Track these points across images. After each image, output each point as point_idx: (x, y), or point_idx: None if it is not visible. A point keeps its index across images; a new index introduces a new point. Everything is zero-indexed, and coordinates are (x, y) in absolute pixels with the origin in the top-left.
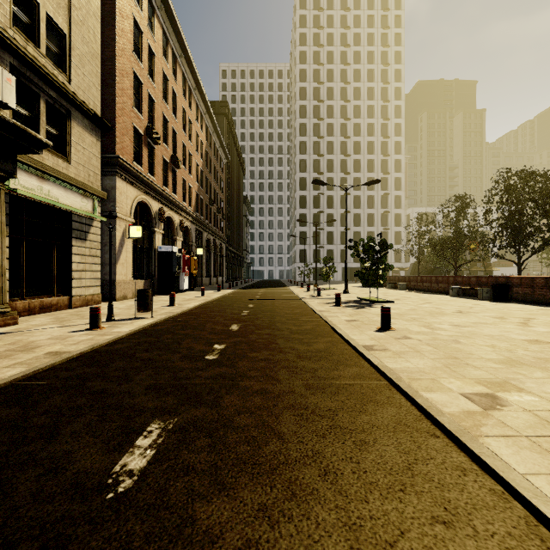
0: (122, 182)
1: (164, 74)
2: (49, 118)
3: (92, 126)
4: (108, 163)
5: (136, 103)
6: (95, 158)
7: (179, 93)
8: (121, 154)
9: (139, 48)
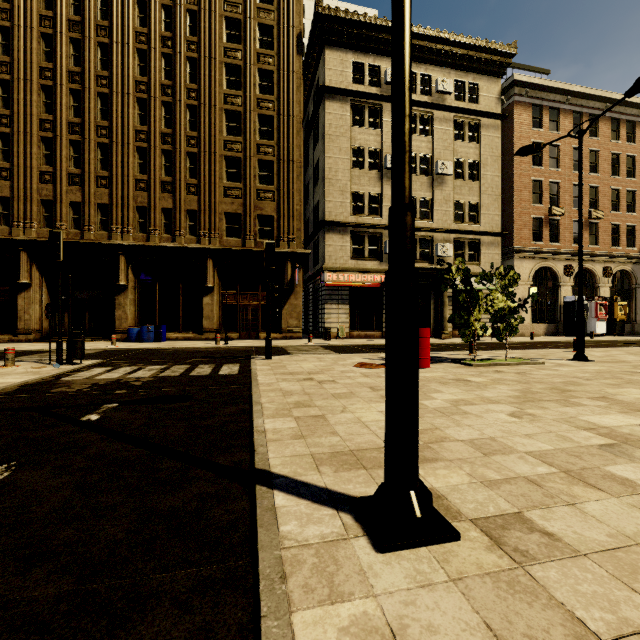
0: (520, 260)
1: (575, 148)
2: (470, 248)
3: (494, 238)
4: (509, 252)
5: (537, 197)
6: (497, 255)
7: (603, 145)
8: (519, 242)
9: (540, 156)
